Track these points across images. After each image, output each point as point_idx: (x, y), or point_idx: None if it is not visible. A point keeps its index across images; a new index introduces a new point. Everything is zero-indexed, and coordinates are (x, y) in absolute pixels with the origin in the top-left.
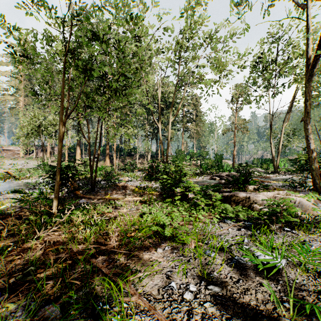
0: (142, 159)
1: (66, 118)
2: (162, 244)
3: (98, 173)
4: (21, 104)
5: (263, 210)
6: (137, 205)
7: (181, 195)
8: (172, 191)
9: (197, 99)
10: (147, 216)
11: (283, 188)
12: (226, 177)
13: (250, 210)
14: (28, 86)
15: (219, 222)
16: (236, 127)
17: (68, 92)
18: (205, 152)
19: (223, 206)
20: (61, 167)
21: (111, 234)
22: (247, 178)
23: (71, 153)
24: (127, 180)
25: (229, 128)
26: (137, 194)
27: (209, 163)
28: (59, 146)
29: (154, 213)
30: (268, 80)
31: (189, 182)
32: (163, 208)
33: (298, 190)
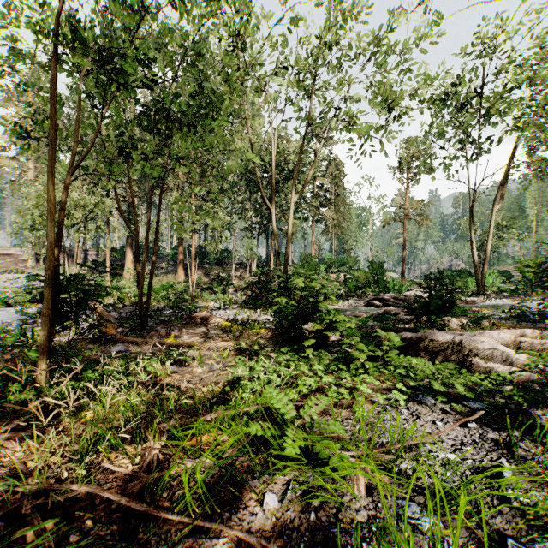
0: (242, 270)
1: (72, 173)
2: (277, 475)
3: (160, 294)
4: (30, 174)
5: (495, 371)
6: (226, 358)
7: (315, 338)
8: (298, 329)
9: (339, 166)
10: (244, 386)
11: (509, 323)
12: (395, 302)
13: (465, 371)
14: (42, 143)
15: (408, 402)
16: (408, 214)
17: (77, 117)
18: (352, 259)
19: (407, 362)
20: (56, 278)
21: (149, 440)
22: (446, 302)
23: (118, 261)
24: (213, 308)
25: (395, 216)
26: (228, 335)
27: (362, 278)
28: (48, 231)
29: (260, 377)
30: (466, 128)
31: (332, 310)
32: (279, 367)
33: (538, 326)
